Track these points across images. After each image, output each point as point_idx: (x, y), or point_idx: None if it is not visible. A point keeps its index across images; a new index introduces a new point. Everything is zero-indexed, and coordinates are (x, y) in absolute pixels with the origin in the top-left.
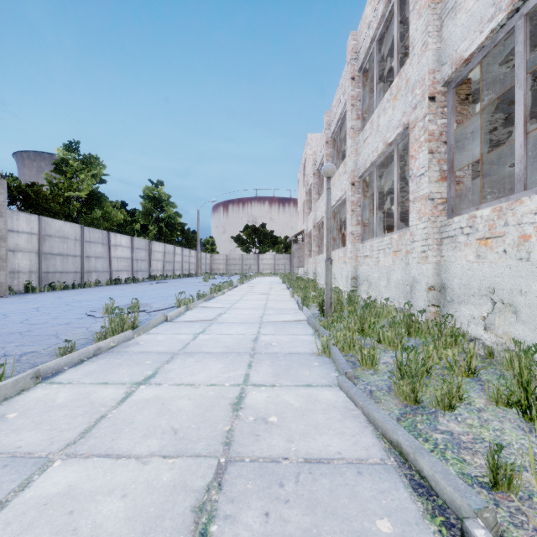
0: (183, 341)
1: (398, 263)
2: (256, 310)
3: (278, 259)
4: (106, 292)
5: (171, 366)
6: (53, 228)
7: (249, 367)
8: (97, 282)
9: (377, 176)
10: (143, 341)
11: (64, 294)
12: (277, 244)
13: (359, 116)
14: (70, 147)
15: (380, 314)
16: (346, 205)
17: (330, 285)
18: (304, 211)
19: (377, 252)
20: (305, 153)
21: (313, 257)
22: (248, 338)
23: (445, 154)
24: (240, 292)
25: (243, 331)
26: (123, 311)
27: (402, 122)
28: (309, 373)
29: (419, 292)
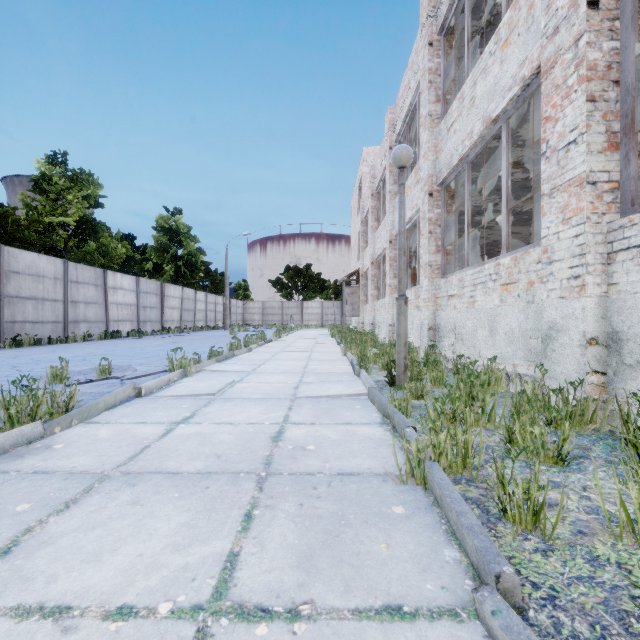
0: (140, 440)
1: (511, 303)
2: (289, 376)
3: (326, 308)
4: (91, 348)
5: (64, 521)
6: (21, 262)
7: (245, 526)
8: (86, 335)
9: (469, 177)
10: (66, 440)
11: (29, 351)
12: (325, 289)
13: (439, 97)
14: (55, 159)
15: (485, 383)
16: (421, 225)
17: (404, 338)
18: (358, 246)
19: (471, 288)
20: (361, 171)
21: (371, 302)
22: (265, 433)
23: (616, 103)
24: (273, 348)
25: (260, 415)
26: (86, 378)
27: (519, 76)
28: (387, 550)
29: (565, 348)
